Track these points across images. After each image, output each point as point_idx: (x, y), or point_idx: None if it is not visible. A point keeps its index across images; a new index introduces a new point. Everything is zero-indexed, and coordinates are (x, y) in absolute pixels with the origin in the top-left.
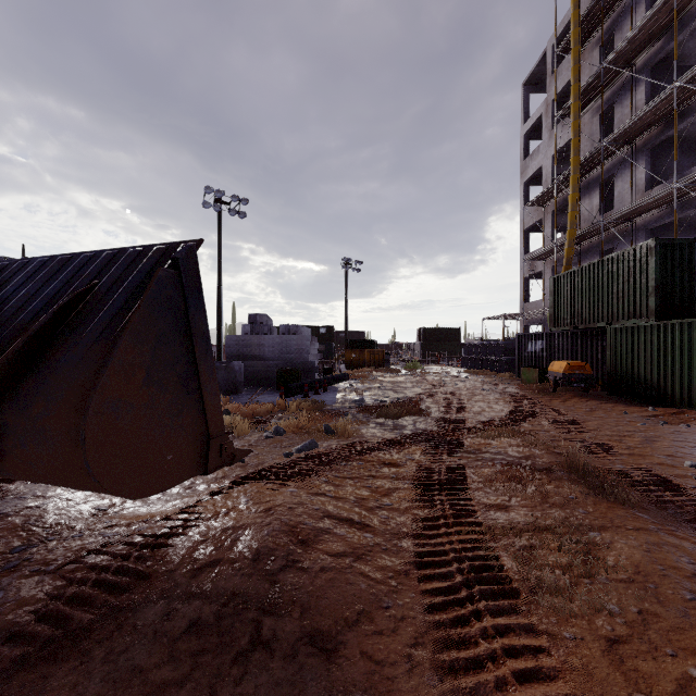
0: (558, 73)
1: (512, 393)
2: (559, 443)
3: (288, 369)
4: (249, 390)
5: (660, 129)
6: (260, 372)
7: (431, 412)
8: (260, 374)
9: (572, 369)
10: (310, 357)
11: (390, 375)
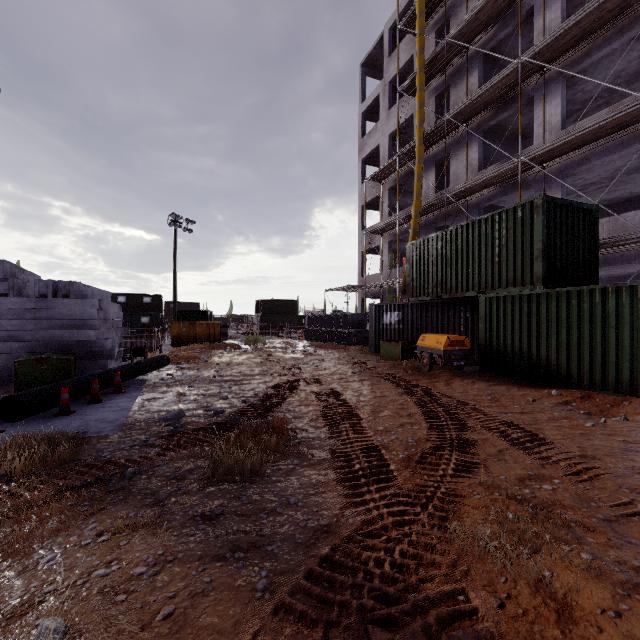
0: (395, 55)
1: (385, 374)
2: (636, 535)
3: (44, 356)
4: None
5: (493, 113)
6: None
7: (311, 439)
8: None
9: (451, 344)
10: (98, 333)
11: (229, 353)
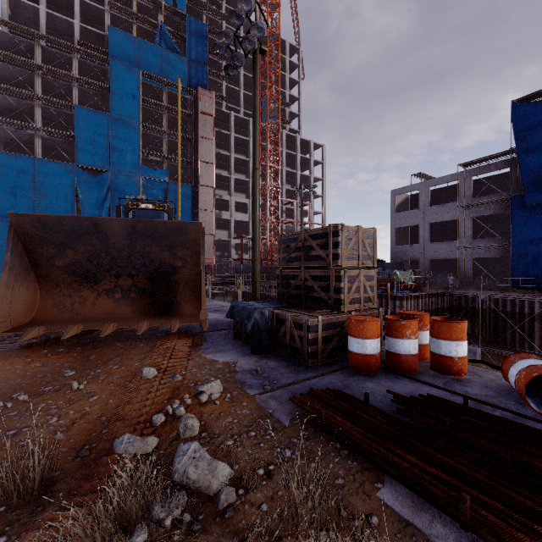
0: None
1: None
2: None
3: None
4: None
5: None
6: None
7: None
8: None
9: None
10: None
11: None
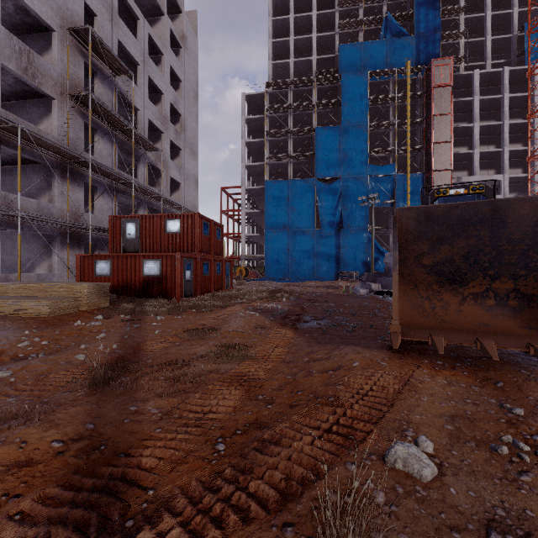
0: None
1: None
2: None
3: None
4: None
5: None
6: None
7: None
8: None
9: None
10: None
11: None
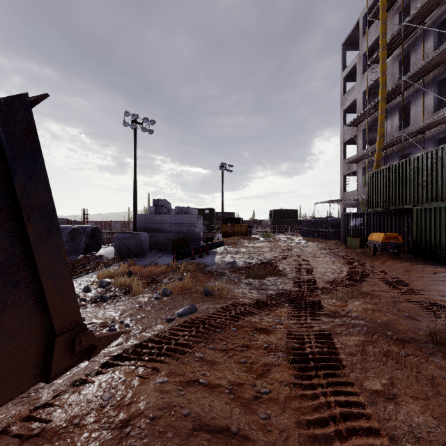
0: (368, 34)
1: (342, 256)
2: (402, 304)
3: (181, 238)
4: (152, 254)
5: (445, 68)
6: (161, 240)
7: (287, 273)
8: (161, 242)
9: (388, 238)
10: (197, 229)
11: (253, 242)
